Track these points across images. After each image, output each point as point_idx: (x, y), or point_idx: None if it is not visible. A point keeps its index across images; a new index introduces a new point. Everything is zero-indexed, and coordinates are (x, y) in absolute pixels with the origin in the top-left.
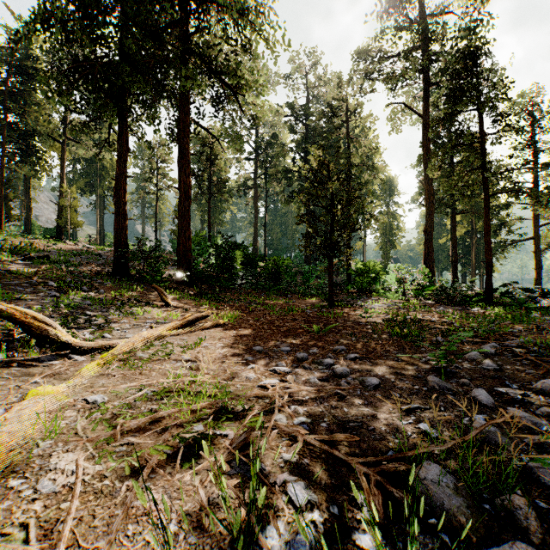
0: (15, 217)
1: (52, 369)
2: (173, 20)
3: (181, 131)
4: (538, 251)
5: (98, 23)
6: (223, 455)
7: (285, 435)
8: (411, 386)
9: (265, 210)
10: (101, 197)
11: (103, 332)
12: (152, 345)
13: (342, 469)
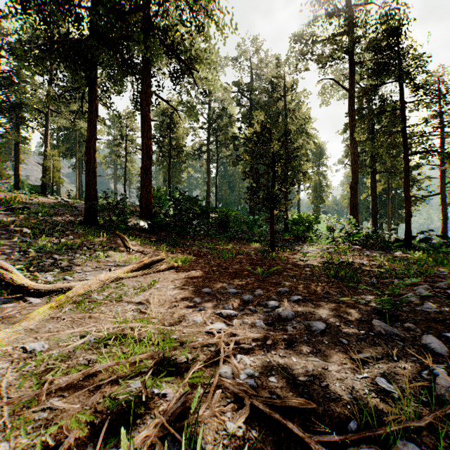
0: (6, 176)
1: (3, 313)
2: (136, 5)
3: (143, 100)
4: (444, 204)
5: (69, 4)
6: (157, 426)
7: (230, 394)
8: (357, 330)
9: (216, 171)
10: (80, 159)
11: (65, 274)
12: (107, 287)
13: (297, 446)
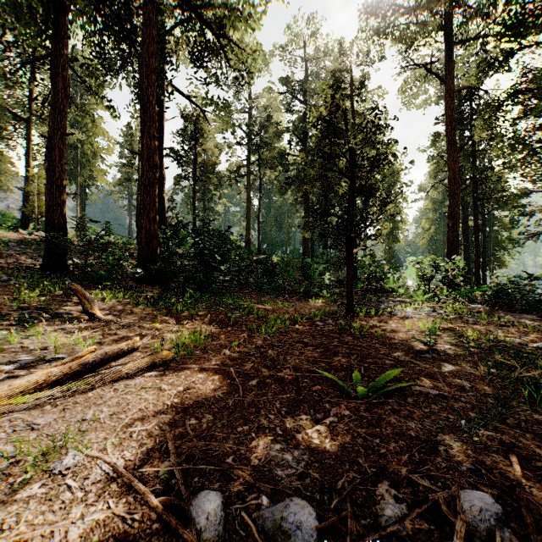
0: None
1: None
2: None
3: (144, 77)
4: None
5: None
6: None
7: None
8: None
9: (259, 201)
10: (82, 186)
11: None
12: None
13: None
